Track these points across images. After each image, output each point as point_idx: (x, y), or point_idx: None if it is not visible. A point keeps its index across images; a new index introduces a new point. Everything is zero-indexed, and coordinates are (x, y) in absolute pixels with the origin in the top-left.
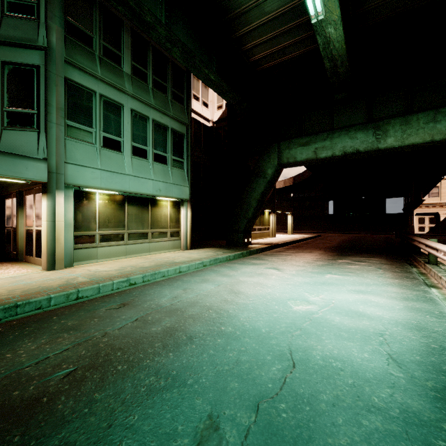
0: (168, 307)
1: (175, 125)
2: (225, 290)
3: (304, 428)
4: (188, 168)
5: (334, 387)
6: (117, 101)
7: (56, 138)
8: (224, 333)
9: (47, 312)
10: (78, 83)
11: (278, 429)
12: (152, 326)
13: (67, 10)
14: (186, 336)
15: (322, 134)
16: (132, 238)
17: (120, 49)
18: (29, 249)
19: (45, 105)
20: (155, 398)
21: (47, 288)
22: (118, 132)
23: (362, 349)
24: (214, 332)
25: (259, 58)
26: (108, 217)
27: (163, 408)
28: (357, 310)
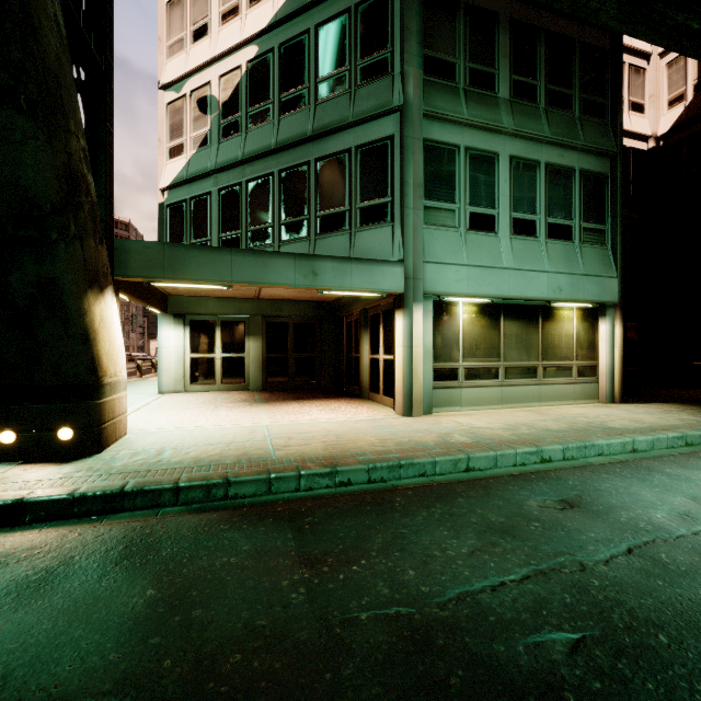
0: (691, 539)
1: (587, 163)
2: None
3: None
4: (615, 241)
5: None
6: (488, 150)
7: (413, 229)
8: None
9: (441, 485)
10: (437, 141)
11: None
12: (691, 584)
13: (424, 41)
14: None
15: None
16: (511, 376)
17: (494, 63)
18: (374, 384)
19: (400, 186)
20: None
21: (422, 445)
22: (489, 200)
23: None
24: None
25: None
26: (475, 340)
27: None
28: None
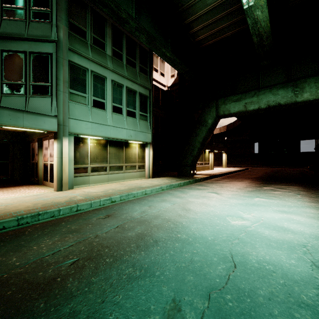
0: (138, 219)
1: (141, 90)
2: (179, 207)
3: (247, 316)
4: (150, 120)
5: (268, 285)
6: (102, 74)
7: (63, 101)
8: (180, 239)
9: (58, 219)
10: (77, 63)
11: (226, 314)
12: (128, 232)
13: (69, 14)
14: (152, 240)
15: (250, 92)
16: (112, 170)
17: (104, 39)
18: (46, 177)
19: (56, 79)
20: (133, 284)
21: (57, 203)
22: (102, 96)
23: (289, 256)
24: (173, 238)
25: (202, 38)
26: (96, 155)
27: (139, 291)
28: (283, 226)
